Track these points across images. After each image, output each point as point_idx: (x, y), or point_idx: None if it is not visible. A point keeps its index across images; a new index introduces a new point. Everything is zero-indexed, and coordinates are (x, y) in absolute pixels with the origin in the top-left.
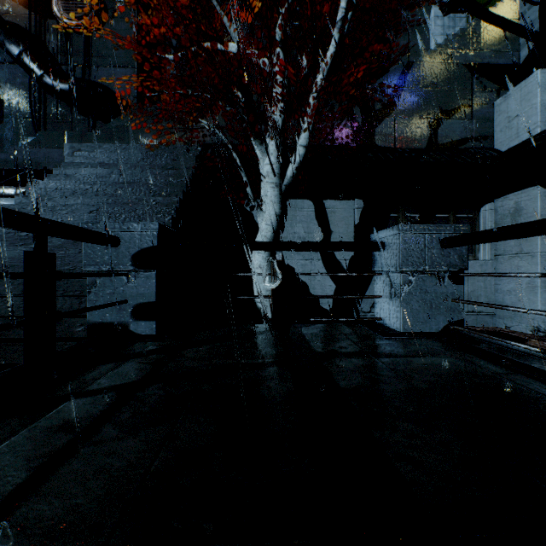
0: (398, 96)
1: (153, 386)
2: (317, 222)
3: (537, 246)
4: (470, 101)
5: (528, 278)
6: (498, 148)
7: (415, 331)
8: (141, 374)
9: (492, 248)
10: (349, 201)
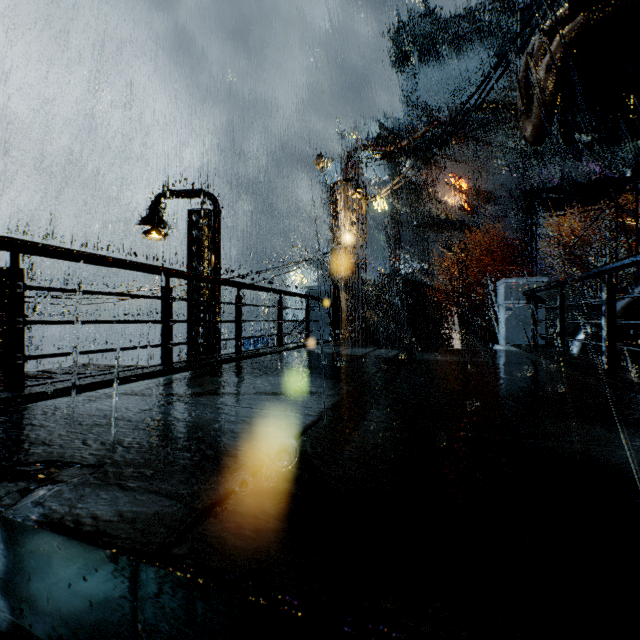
0: None
1: None
2: None
3: None
4: None
5: None
6: None
7: None
8: None
9: None
10: None
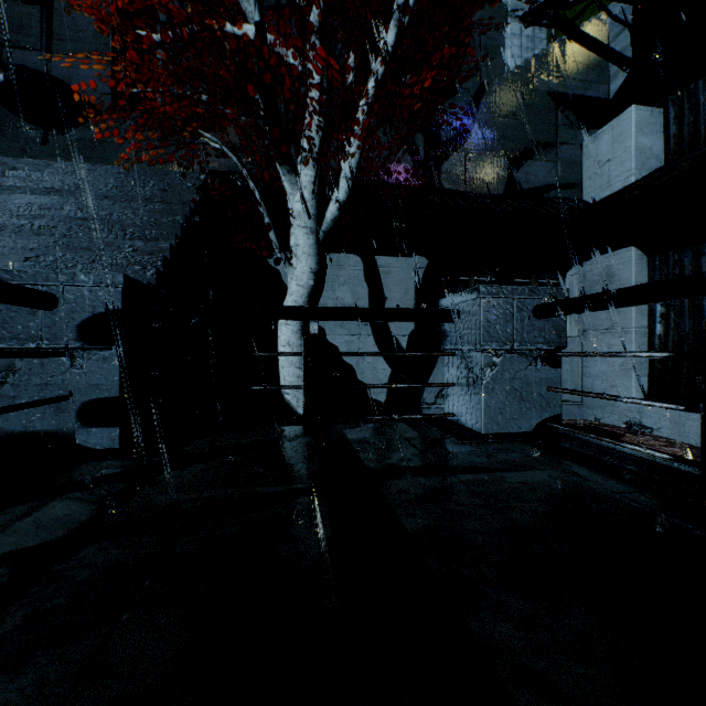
0: (470, 126)
1: (89, 549)
2: (367, 285)
3: (631, 321)
4: (555, 140)
5: (621, 359)
6: (587, 200)
7: (501, 431)
8: (73, 523)
9: (580, 322)
10: (408, 259)
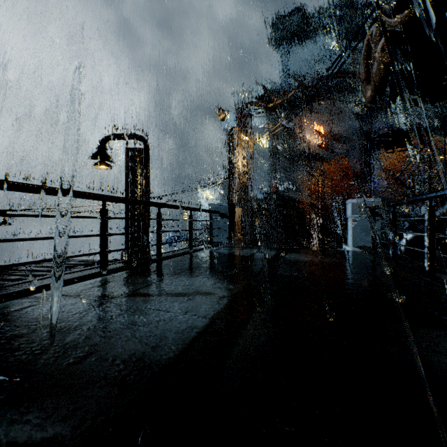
0: None
1: None
2: None
3: None
4: None
5: None
6: None
7: None
8: None
9: None
10: None
